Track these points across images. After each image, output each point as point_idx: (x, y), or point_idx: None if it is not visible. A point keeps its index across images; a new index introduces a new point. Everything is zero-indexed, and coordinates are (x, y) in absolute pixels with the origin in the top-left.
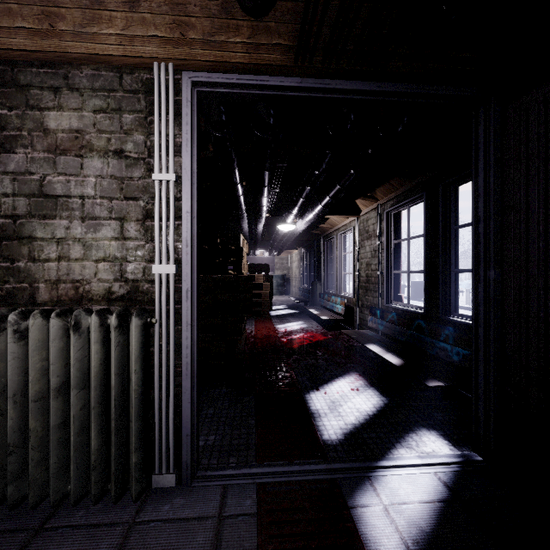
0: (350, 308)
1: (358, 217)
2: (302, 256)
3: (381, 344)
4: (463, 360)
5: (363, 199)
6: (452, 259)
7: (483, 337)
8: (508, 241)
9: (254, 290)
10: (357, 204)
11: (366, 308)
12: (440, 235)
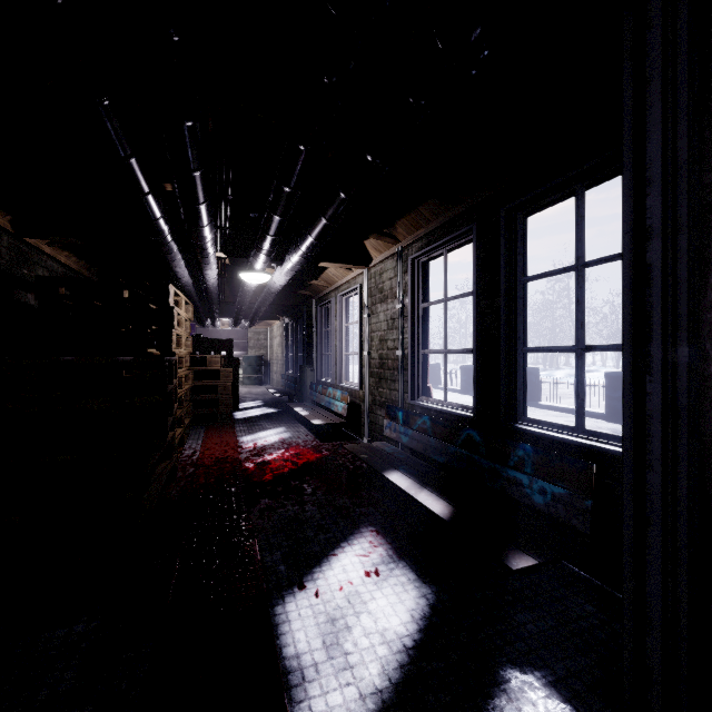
0: (355, 406)
1: (368, 270)
2: (287, 329)
3: (408, 469)
4: (554, 504)
5: (377, 238)
6: (519, 330)
7: (661, 494)
8: (710, 283)
9: (207, 379)
10: (367, 247)
11: (379, 407)
12: (502, 291)
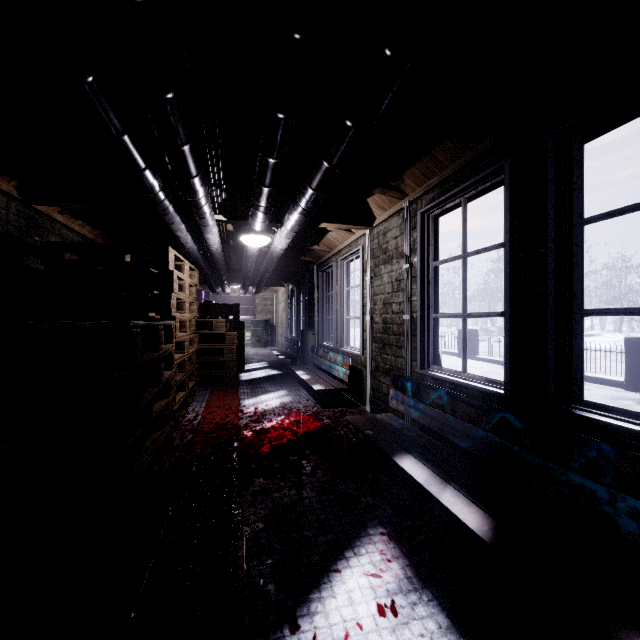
0: (356, 371)
1: (370, 231)
2: (290, 295)
3: (422, 453)
4: None
5: (382, 193)
6: (576, 287)
7: None
8: None
9: (214, 343)
10: (370, 205)
11: (383, 374)
12: (550, 237)
